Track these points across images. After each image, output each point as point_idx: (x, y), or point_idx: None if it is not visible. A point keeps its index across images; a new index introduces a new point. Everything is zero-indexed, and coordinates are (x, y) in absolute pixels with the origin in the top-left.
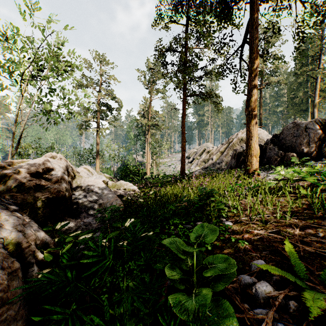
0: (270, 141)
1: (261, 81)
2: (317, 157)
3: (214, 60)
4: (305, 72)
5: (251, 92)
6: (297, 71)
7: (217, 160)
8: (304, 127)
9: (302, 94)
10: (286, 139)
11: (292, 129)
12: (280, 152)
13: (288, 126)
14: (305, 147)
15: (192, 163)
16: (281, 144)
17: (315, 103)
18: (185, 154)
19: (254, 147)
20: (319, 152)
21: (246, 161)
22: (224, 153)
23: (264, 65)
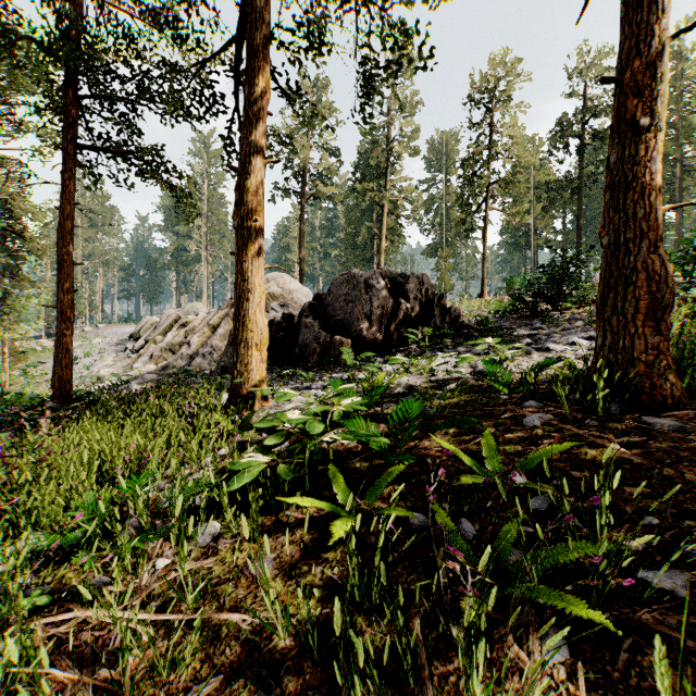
0: (308, 309)
1: (303, 187)
2: (385, 347)
3: (171, 68)
4: (370, 191)
5: (247, 166)
6: (359, 185)
7: (200, 348)
8: (364, 284)
9: (366, 231)
10: (335, 307)
11: (346, 285)
12: (324, 335)
13: (339, 278)
14: (366, 327)
15: (139, 353)
16: (328, 316)
17: (382, 248)
18: (70, 332)
19: (256, 321)
20: (388, 336)
21: (235, 361)
22: (219, 331)
23: (307, 157)
